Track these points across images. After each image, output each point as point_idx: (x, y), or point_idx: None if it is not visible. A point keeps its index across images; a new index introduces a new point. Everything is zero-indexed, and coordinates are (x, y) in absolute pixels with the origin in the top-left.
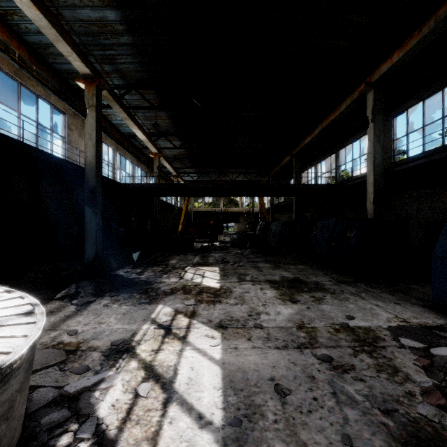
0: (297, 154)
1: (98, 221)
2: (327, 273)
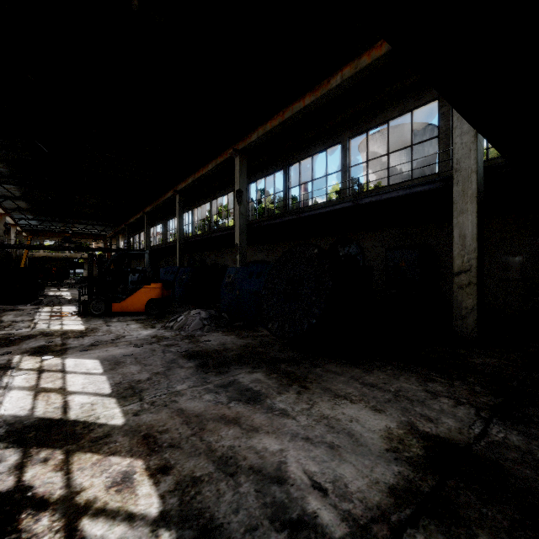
0: (129, 224)
1: None
2: None
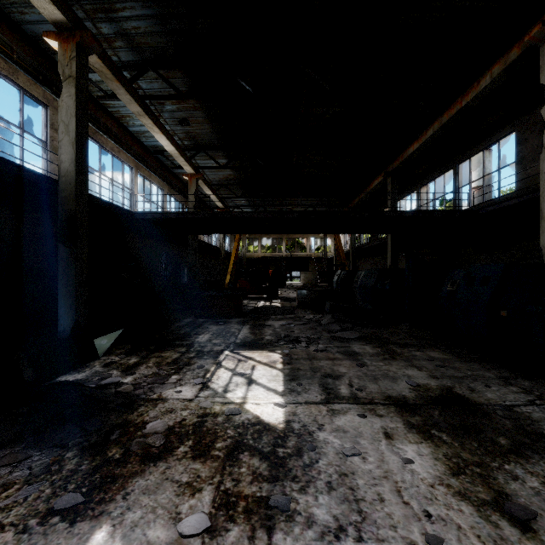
0: (393, 171)
1: (80, 270)
2: (503, 374)
